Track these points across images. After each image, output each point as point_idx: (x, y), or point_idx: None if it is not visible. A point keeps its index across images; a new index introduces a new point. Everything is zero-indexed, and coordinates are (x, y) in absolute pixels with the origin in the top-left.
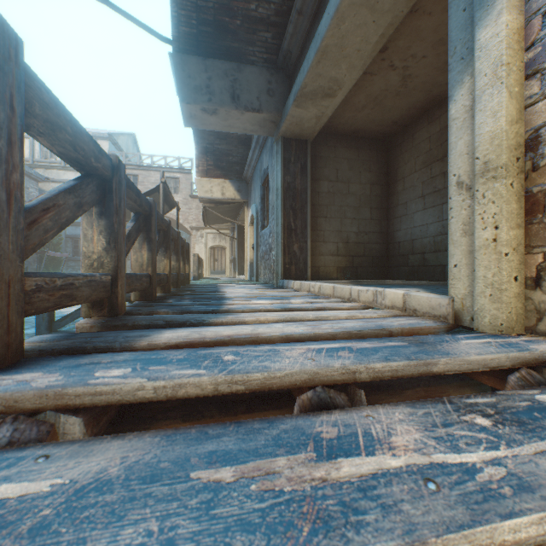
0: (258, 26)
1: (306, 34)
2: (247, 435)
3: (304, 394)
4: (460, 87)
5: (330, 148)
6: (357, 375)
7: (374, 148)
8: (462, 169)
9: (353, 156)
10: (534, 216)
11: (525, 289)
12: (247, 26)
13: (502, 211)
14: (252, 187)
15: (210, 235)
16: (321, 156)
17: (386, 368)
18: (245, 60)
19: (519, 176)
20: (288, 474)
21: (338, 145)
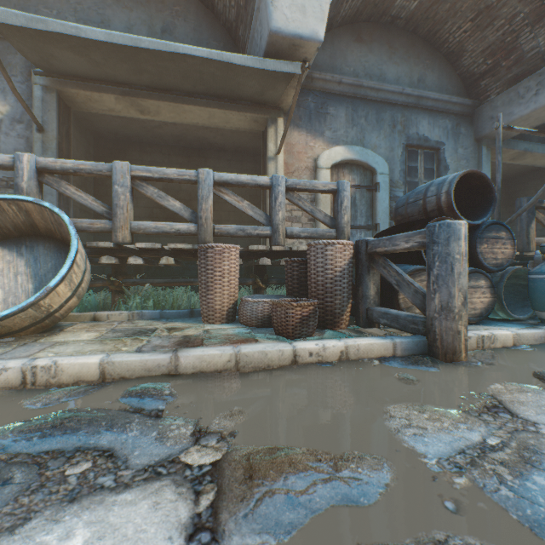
0: None
1: None
2: None
3: None
4: None
5: None
6: None
7: None
8: None
9: None
10: None
11: None
12: None
13: None
14: (335, 111)
15: None
16: None
17: None
18: None
19: None
20: None
21: None
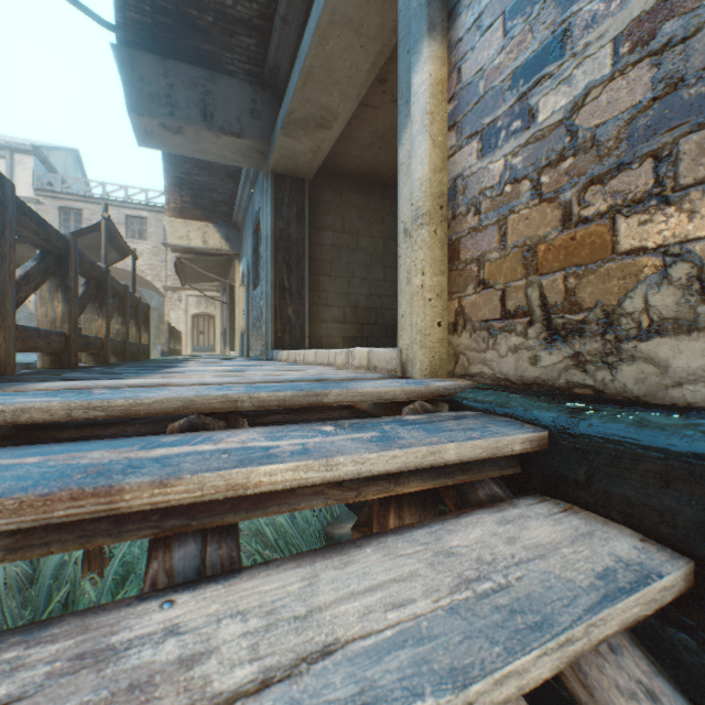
0: (238, 27)
1: (295, 48)
2: (83, 444)
3: (178, 422)
4: (406, 131)
5: (335, 191)
6: (240, 404)
7: (388, 196)
8: (407, 216)
9: (363, 203)
10: (453, 263)
11: (448, 335)
12: (223, 25)
13: (427, 257)
14: (244, 235)
15: (192, 299)
16: (324, 200)
17: (272, 397)
18: (220, 69)
19: (444, 224)
20: (96, 457)
21: (345, 188)
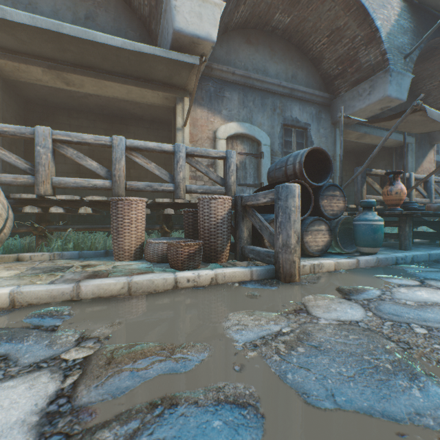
0: None
1: None
2: None
3: None
4: None
5: None
6: None
7: None
8: None
9: None
10: None
11: None
12: None
13: None
14: (230, 95)
15: None
16: None
17: None
18: None
19: None
20: None
21: None
